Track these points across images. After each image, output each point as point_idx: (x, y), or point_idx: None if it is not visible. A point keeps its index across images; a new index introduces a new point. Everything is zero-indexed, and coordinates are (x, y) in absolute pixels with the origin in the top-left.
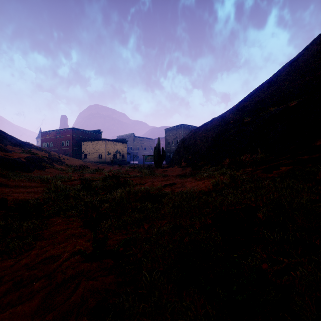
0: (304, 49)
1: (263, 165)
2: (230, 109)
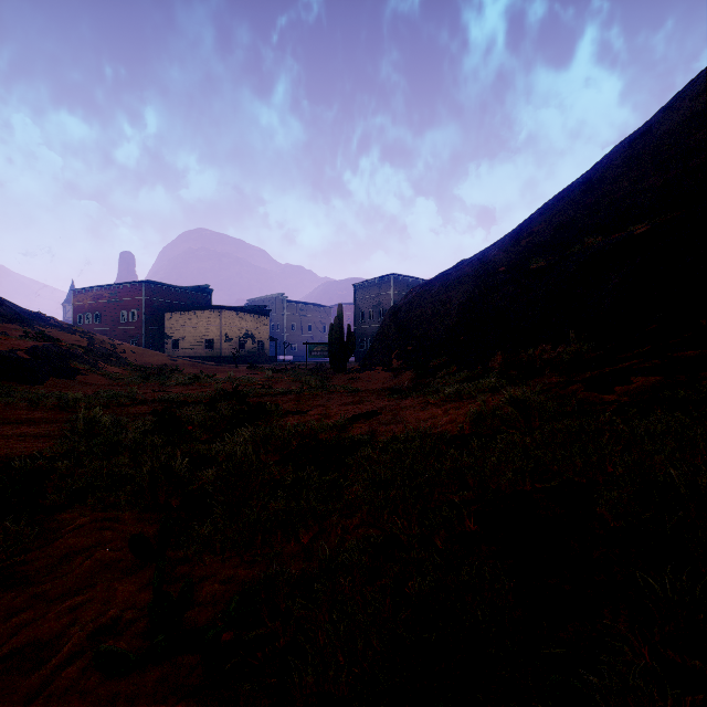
0: (662, 110)
1: (585, 371)
2: (499, 240)
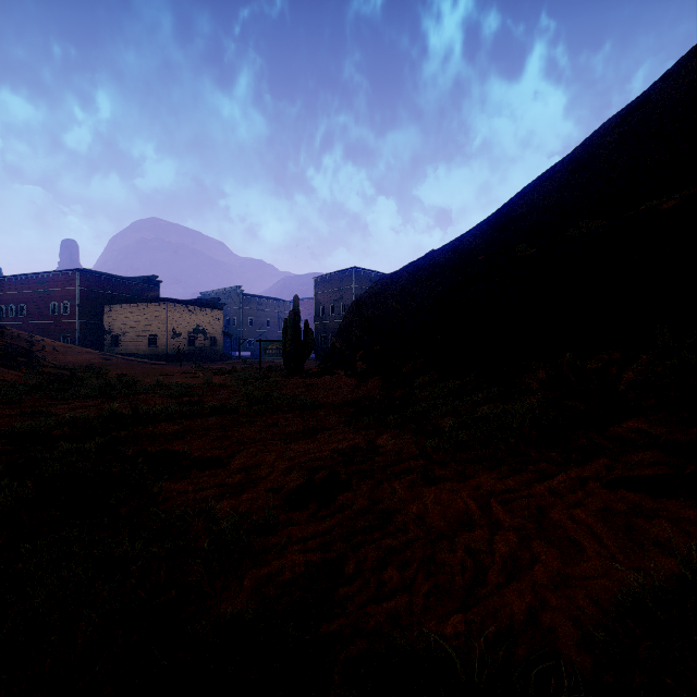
0: (660, 80)
1: None
2: (474, 227)
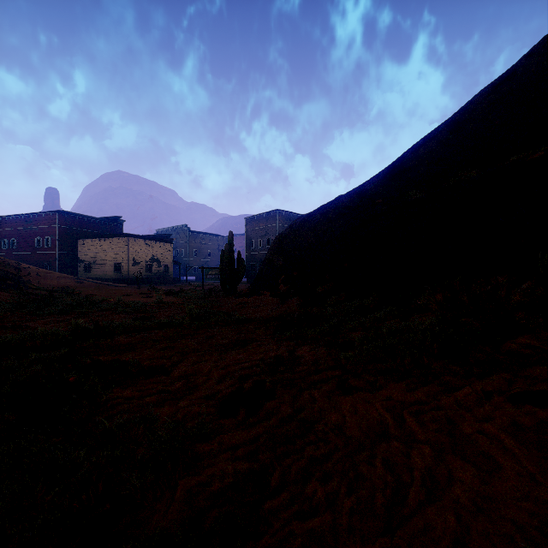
0: (524, 58)
1: None
2: (373, 177)
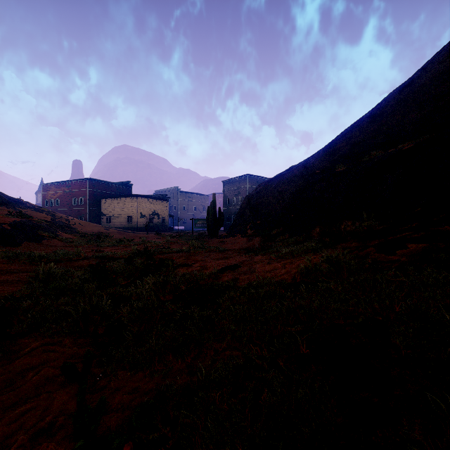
0: (420, 70)
1: (375, 239)
2: (316, 153)
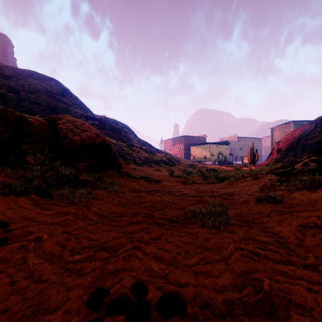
0: None
1: None
2: None
